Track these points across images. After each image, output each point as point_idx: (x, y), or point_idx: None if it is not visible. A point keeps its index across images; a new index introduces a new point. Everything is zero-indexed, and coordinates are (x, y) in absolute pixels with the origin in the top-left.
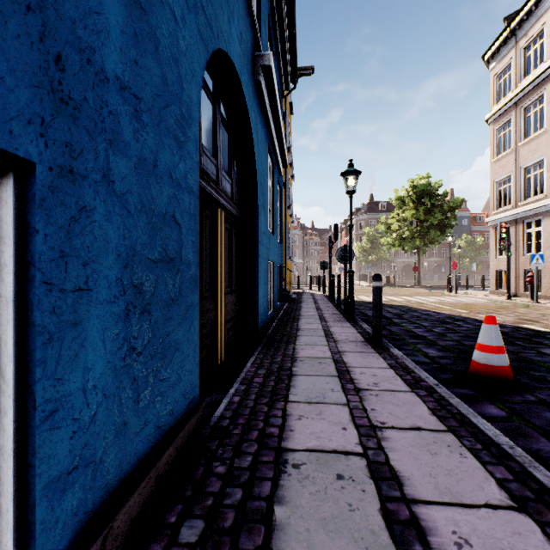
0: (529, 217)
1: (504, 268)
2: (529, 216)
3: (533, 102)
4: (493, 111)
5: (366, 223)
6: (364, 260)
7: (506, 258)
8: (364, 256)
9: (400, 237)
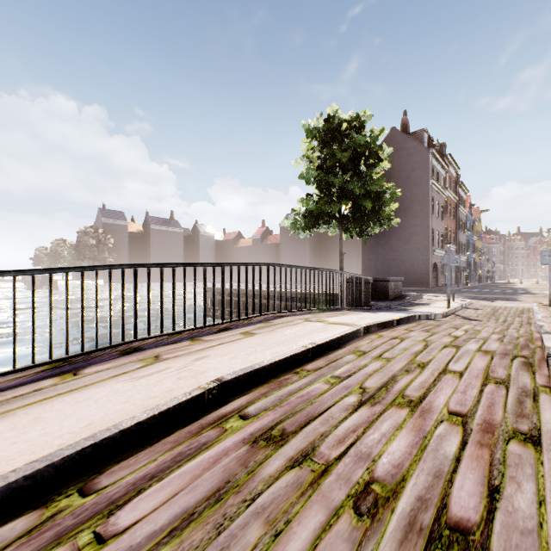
0: None
1: None
2: None
3: None
4: None
5: None
6: None
7: None
8: None
9: None
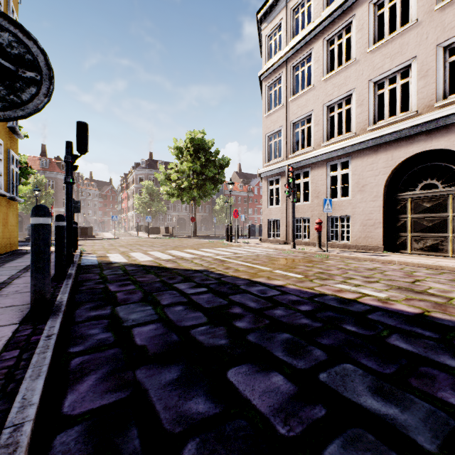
0: (299, 169)
1: (275, 217)
2: (299, 167)
3: (301, 61)
4: (267, 66)
5: (146, 177)
6: (144, 212)
7: (292, 204)
8: (144, 208)
9: (180, 187)
